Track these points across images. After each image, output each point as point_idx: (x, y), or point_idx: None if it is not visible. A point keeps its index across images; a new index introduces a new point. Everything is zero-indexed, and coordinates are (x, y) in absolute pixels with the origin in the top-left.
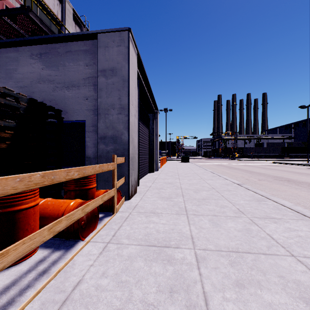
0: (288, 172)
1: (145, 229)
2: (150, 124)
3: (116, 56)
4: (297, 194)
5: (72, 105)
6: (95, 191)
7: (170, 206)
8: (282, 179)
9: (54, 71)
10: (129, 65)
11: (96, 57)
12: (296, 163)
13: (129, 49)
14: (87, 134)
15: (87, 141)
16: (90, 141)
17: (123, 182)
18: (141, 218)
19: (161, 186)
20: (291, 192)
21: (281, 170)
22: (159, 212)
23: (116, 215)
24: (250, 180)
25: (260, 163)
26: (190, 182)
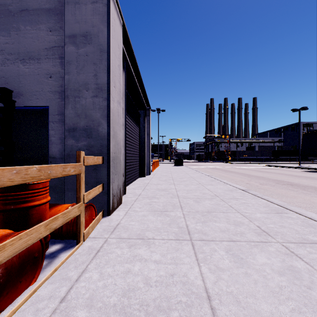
0: (286, 175)
1: (125, 278)
2: (141, 122)
3: (91, 16)
4: (310, 201)
5: (29, 85)
6: (46, 209)
7: (165, 225)
8: (284, 183)
9: (3, 37)
10: (109, 30)
11: (63, 20)
12: (289, 166)
13: (108, 8)
14: (51, 126)
15: (51, 135)
16: (55, 134)
17: (100, 191)
18: (121, 251)
19: (153, 193)
20: (303, 198)
21: (278, 173)
22: (149, 237)
23: (82, 245)
24: (252, 184)
25: (254, 166)
26: (187, 188)
